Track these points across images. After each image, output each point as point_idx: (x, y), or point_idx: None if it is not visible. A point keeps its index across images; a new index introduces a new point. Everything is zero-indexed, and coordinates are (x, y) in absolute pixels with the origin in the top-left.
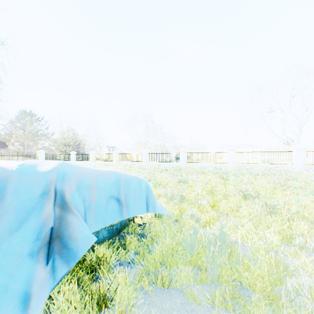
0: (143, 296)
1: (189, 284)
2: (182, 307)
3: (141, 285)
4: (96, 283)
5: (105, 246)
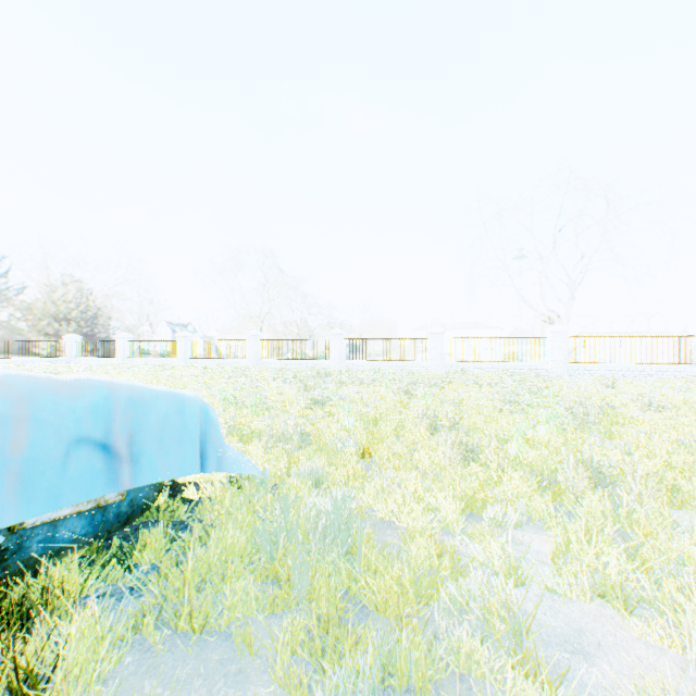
0: (137, 657)
1: (254, 618)
2: (219, 668)
3: (141, 635)
4: (18, 643)
5: (86, 556)
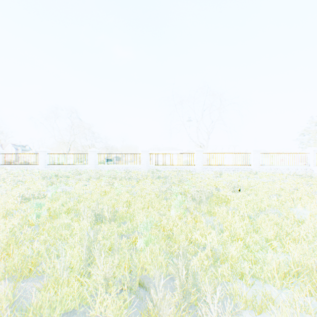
0: None
1: None
2: None
3: None
4: None
5: None
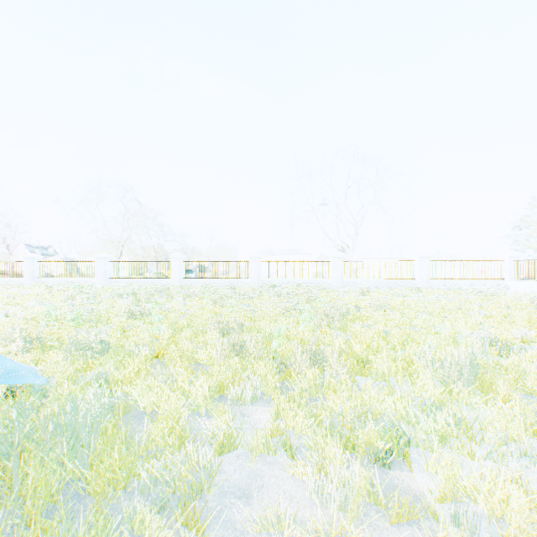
0: None
1: None
2: None
3: None
4: None
5: None
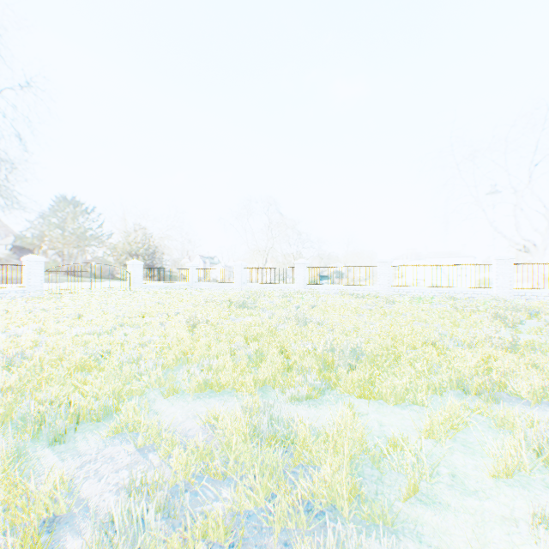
0: None
1: None
2: None
3: None
4: None
5: None
